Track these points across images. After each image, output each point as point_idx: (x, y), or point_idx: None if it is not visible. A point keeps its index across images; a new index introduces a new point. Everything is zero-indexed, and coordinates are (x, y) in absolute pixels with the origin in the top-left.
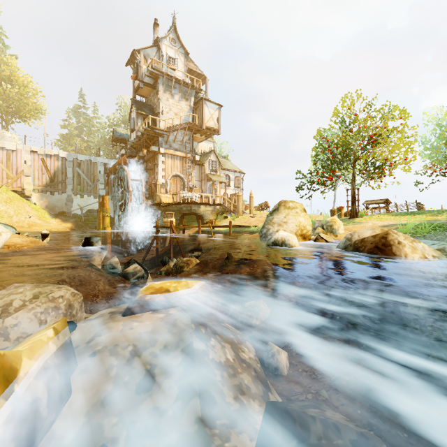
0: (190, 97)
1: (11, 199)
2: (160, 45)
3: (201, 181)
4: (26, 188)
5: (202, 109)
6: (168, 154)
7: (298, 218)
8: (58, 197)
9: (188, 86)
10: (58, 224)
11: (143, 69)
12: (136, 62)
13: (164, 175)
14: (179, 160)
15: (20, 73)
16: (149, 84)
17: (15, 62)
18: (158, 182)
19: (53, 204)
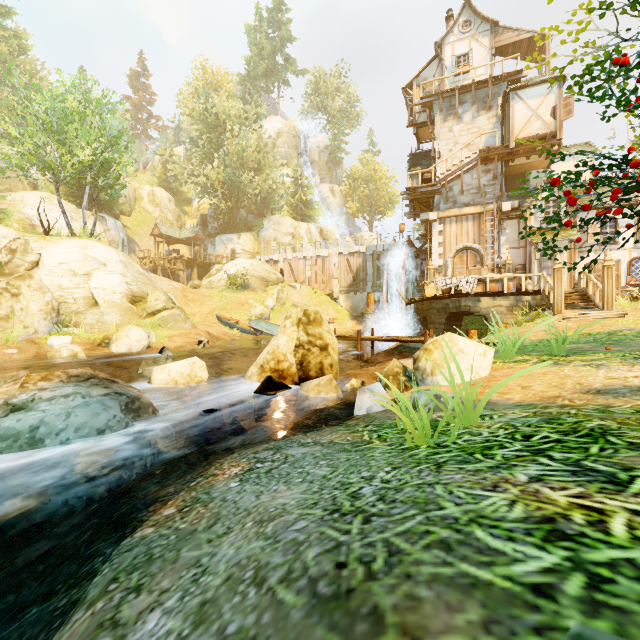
0: (496, 100)
1: (320, 303)
2: (439, 51)
3: (523, 247)
4: (334, 291)
5: (508, 112)
6: (450, 217)
7: (279, 338)
8: (360, 297)
9: (487, 84)
10: (352, 326)
11: (417, 106)
12: (411, 102)
13: (443, 253)
14: (471, 221)
15: (376, 168)
16: (423, 123)
17: (374, 158)
18: (430, 266)
19: (356, 304)
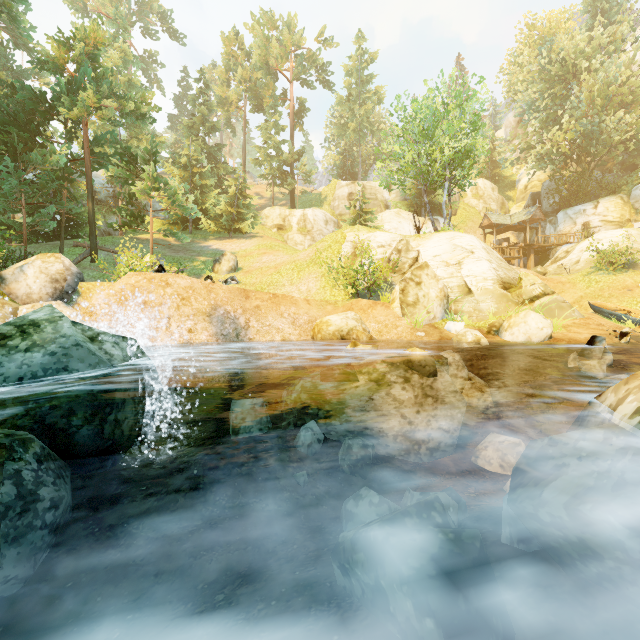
0: None
1: None
2: None
3: None
4: None
5: None
6: None
7: None
8: None
9: None
10: None
11: None
12: None
13: None
14: None
15: None
16: None
17: None
18: None
19: None
